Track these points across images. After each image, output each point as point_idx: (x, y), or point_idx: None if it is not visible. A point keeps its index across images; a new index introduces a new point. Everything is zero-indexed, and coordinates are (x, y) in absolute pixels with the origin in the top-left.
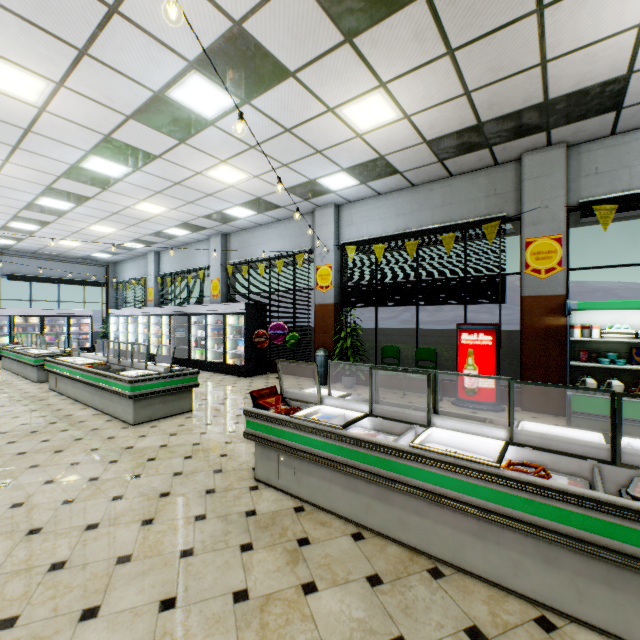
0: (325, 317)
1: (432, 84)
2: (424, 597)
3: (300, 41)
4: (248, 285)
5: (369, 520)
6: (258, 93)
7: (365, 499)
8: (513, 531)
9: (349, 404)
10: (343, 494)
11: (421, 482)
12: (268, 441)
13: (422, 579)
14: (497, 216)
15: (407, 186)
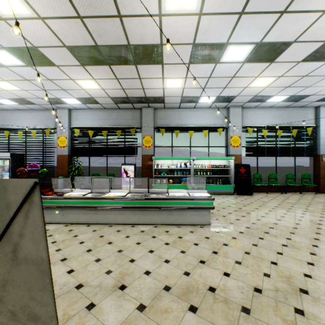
0: (63, 161)
1: (112, 84)
2: (107, 229)
3: (63, 59)
4: (9, 142)
5: (92, 221)
6: (38, 65)
7: (90, 215)
8: (128, 210)
9: (83, 190)
10: (83, 216)
11: (107, 205)
12: (52, 206)
13: (107, 227)
14: (135, 126)
15: (103, 108)
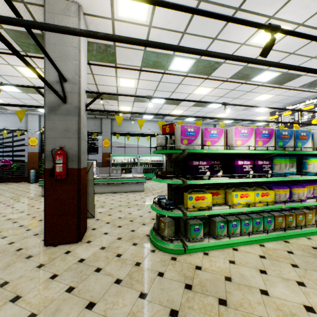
0: (34, 157)
1: None
2: None
3: None
4: None
5: None
6: (32, 93)
7: None
8: (98, 185)
9: None
10: None
11: None
12: None
13: None
14: (96, 131)
15: None
